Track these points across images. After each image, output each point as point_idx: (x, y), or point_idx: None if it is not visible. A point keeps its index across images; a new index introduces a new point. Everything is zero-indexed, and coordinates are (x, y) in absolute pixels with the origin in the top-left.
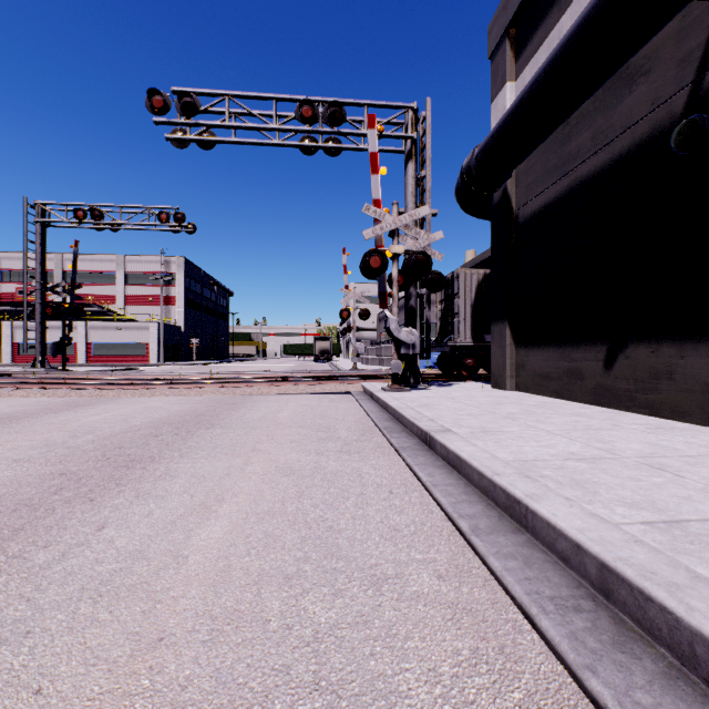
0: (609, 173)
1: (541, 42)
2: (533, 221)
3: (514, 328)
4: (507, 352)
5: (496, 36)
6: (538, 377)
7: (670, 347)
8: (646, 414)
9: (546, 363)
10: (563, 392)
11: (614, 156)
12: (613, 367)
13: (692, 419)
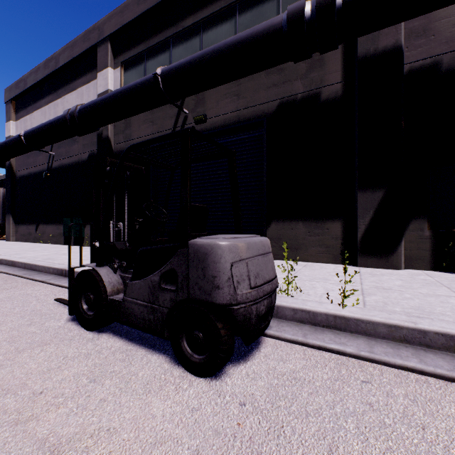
0: (37, 175)
1: (23, 117)
2: (21, 179)
3: (15, 217)
4: (12, 226)
5: (7, 98)
6: (22, 235)
7: (46, 225)
8: (42, 243)
9: (24, 230)
10: (28, 240)
11: (38, 171)
12: (37, 231)
13: (48, 243)
